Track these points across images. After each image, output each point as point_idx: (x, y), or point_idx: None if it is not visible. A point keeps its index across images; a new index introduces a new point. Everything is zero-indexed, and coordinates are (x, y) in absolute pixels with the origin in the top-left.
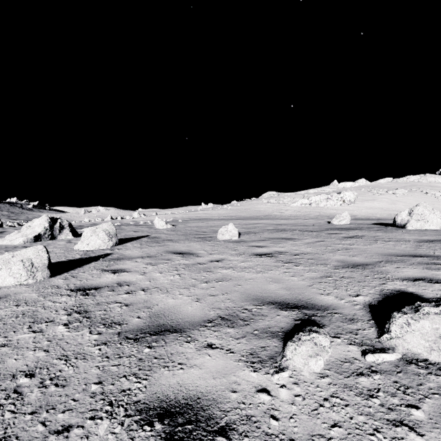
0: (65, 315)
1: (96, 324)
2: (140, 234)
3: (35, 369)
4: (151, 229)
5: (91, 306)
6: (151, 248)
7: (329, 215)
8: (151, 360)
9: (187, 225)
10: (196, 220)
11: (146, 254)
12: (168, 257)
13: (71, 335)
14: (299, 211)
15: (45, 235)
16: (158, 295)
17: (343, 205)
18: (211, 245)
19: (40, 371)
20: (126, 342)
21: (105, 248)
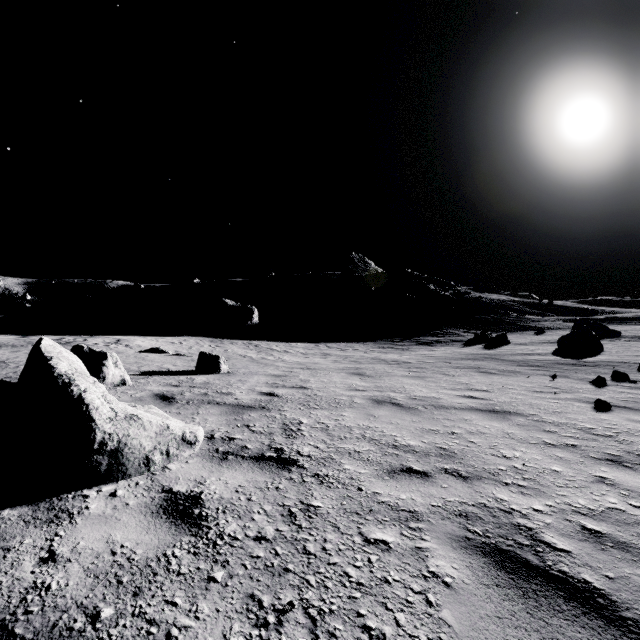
0: None
1: None
2: None
3: None
4: None
5: None
6: None
7: None
8: None
9: None
10: None
11: None
12: None
13: None
14: None
15: None
16: (178, 362)
17: None
18: None
19: None
20: None
21: None
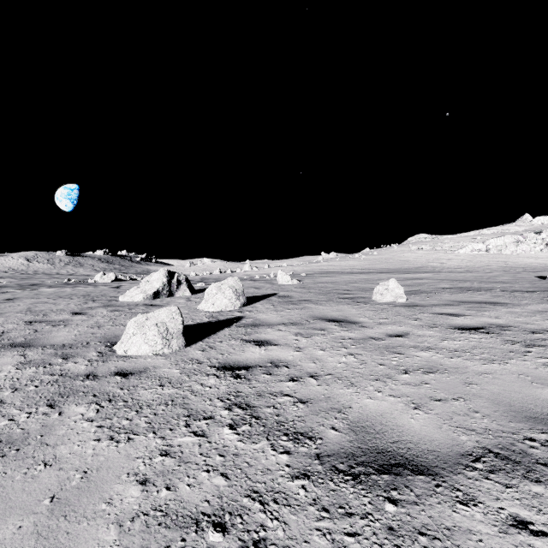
0: (223, 408)
1: (275, 433)
2: (264, 292)
3: (223, 514)
4: (274, 286)
5: (252, 398)
6: (290, 311)
7: (524, 266)
8: (414, 536)
9: (317, 281)
10: (322, 273)
11: (287, 320)
12: (320, 325)
13: (247, 450)
14: (470, 261)
15: (163, 291)
16: (342, 389)
17: (546, 251)
18: (372, 310)
19: (232, 519)
20: (341, 480)
21: (232, 309)
